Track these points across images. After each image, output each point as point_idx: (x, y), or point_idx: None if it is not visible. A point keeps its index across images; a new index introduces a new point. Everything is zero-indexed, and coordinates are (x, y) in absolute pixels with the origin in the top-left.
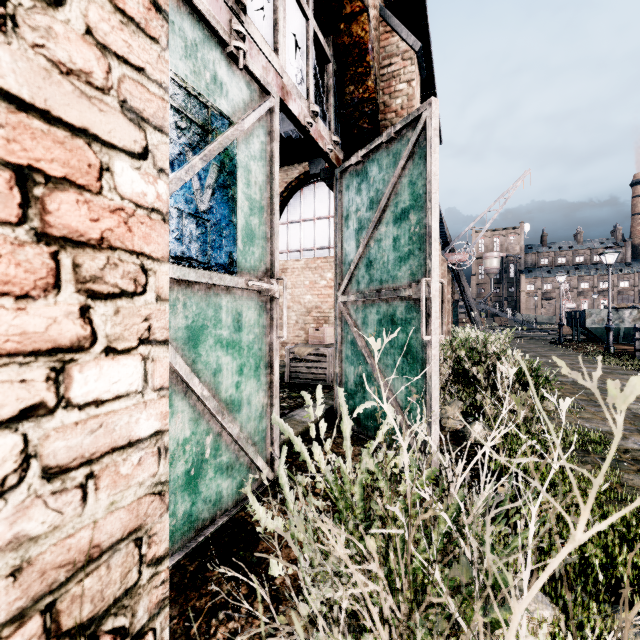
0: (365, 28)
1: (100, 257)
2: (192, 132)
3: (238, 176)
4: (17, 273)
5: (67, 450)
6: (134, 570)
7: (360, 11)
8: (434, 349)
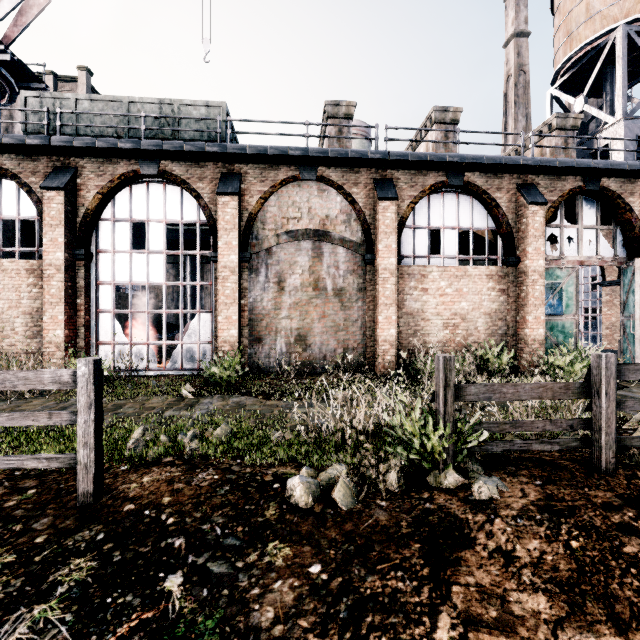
0: (629, 216)
1: (540, 323)
2: (551, 290)
3: (563, 293)
4: (537, 324)
5: (539, 334)
6: (542, 343)
7: (625, 212)
8: (636, 336)
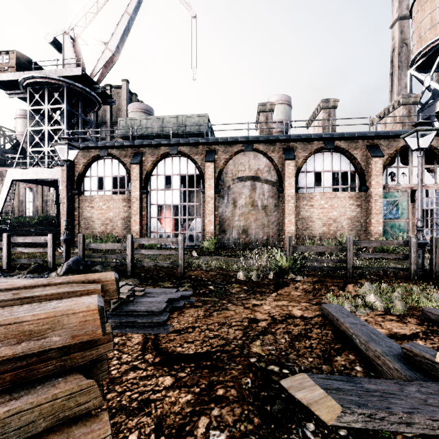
0: None
1: (380, 223)
2: (391, 204)
3: (399, 206)
4: (377, 224)
5: (379, 230)
6: (381, 235)
7: None
8: None
